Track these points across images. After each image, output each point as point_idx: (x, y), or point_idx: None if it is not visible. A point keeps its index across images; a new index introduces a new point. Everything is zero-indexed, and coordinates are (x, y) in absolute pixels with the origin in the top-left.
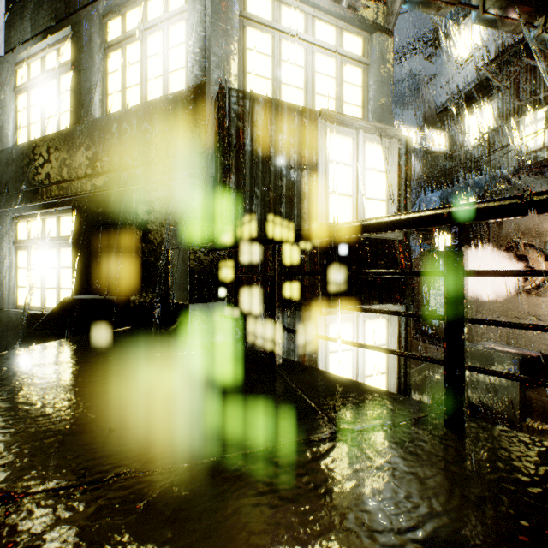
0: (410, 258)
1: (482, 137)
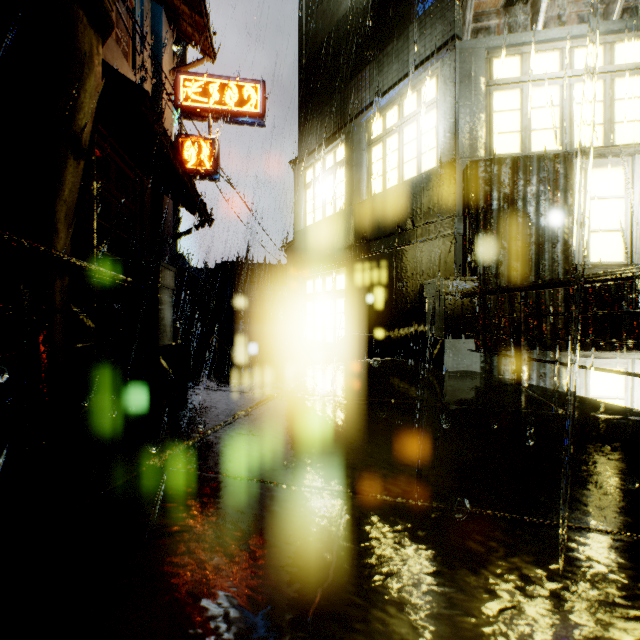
0: None
1: None
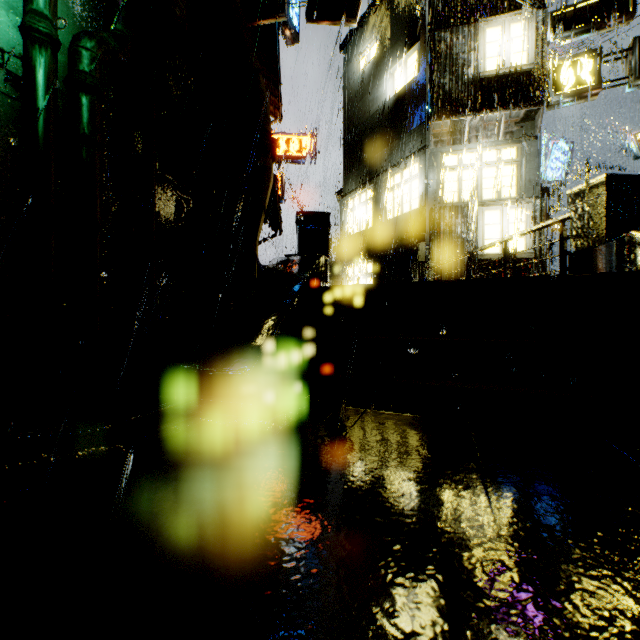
0: (543, 267)
1: None
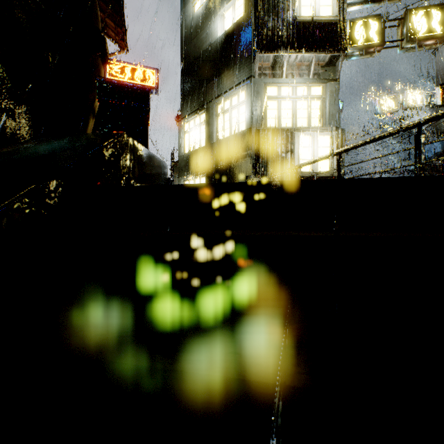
0: None
1: None
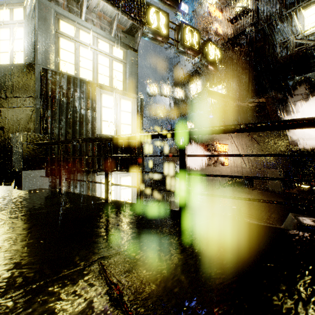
0: (142, 150)
1: (196, 95)
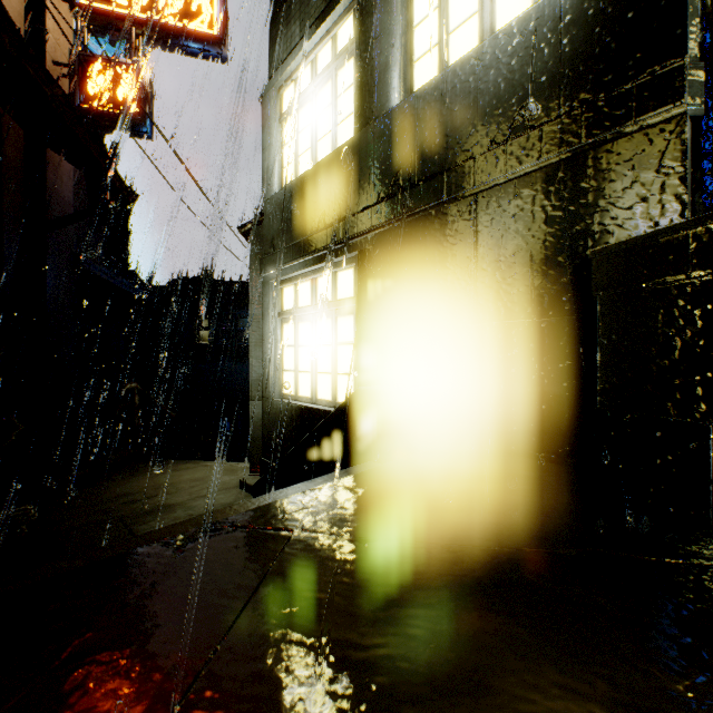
0: None
1: None
